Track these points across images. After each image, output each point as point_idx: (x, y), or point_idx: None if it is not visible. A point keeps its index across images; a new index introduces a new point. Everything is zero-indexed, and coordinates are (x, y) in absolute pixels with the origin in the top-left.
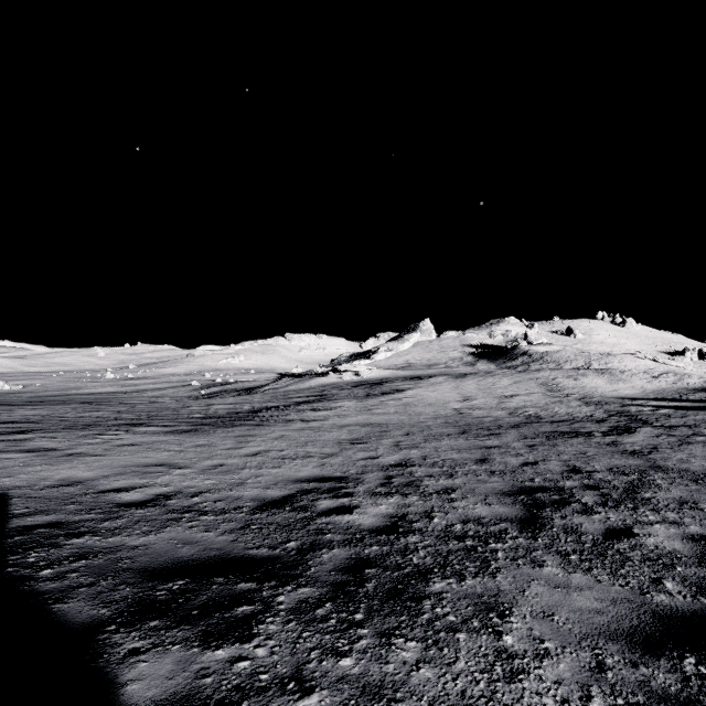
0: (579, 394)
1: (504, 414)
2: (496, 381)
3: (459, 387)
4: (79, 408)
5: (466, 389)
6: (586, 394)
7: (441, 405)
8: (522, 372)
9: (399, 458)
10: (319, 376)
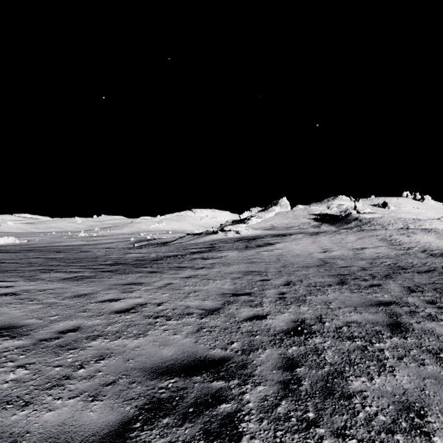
0: (418, 247)
1: (366, 264)
2: (344, 237)
3: (316, 242)
4: (29, 255)
5: (322, 243)
6: (424, 247)
7: (307, 255)
8: (361, 231)
9: (291, 318)
10: (211, 234)
